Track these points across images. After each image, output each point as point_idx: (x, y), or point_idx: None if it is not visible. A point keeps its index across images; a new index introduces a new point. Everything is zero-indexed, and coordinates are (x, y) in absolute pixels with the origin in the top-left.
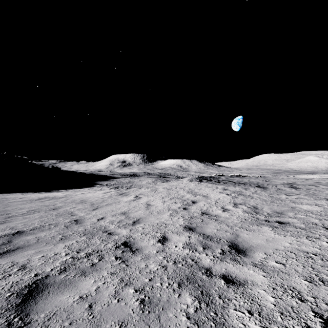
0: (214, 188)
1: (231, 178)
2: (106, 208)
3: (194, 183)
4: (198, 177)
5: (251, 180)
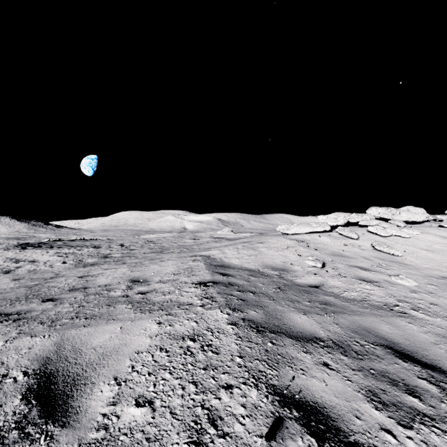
0: (44, 253)
1: (71, 242)
2: None
3: (13, 251)
4: (18, 244)
5: (95, 243)
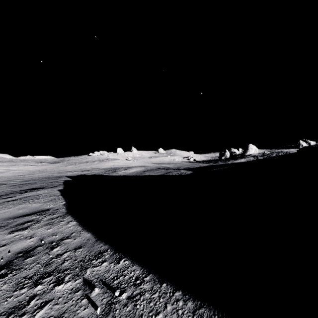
0: (0, 163)
1: None
2: (27, 169)
3: None
4: None
5: None
